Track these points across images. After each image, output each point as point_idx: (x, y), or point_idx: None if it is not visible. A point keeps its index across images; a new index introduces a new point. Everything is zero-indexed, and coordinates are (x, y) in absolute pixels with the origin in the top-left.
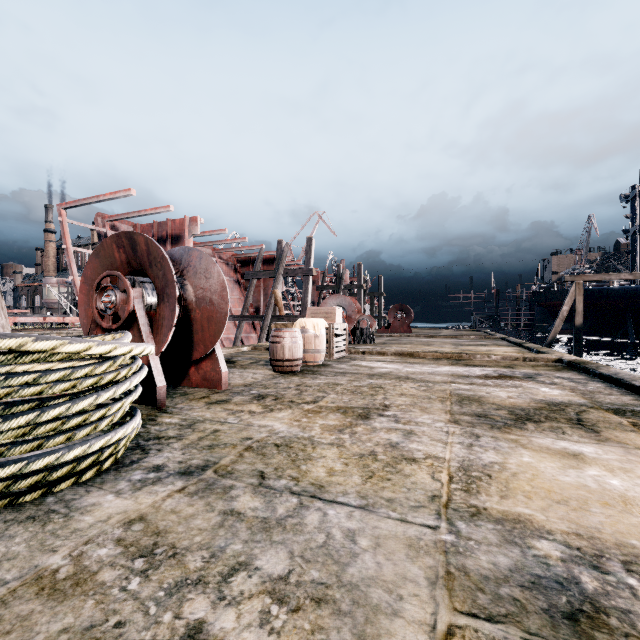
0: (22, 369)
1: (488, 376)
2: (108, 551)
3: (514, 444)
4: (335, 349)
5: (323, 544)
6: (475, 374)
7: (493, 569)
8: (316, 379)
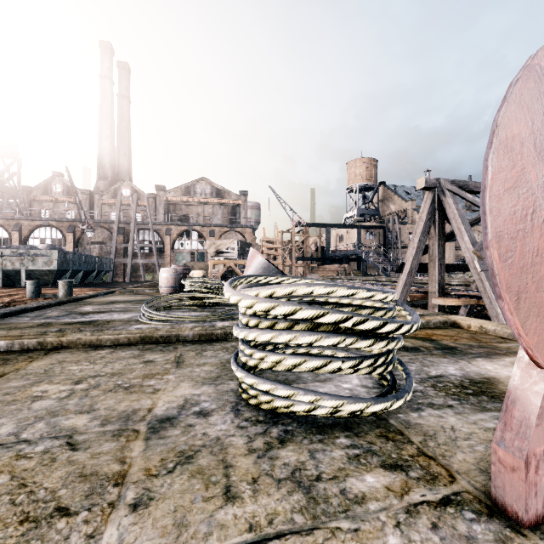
0: None
1: None
2: (150, 383)
3: None
4: None
5: (2, 418)
6: None
7: None
8: None
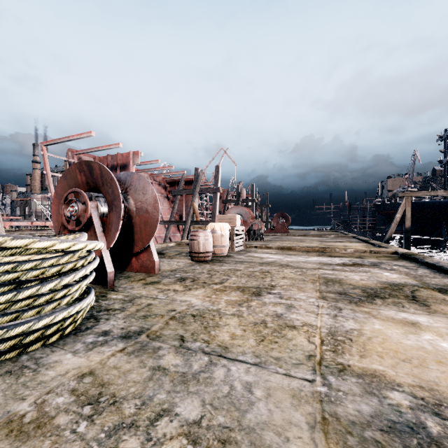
0: (8, 260)
1: (345, 264)
2: (64, 399)
3: (367, 315)
4: (235, 244)
5: (227, 394)
6: (336, 262)
7: (358, 415)
8: (222, 266)
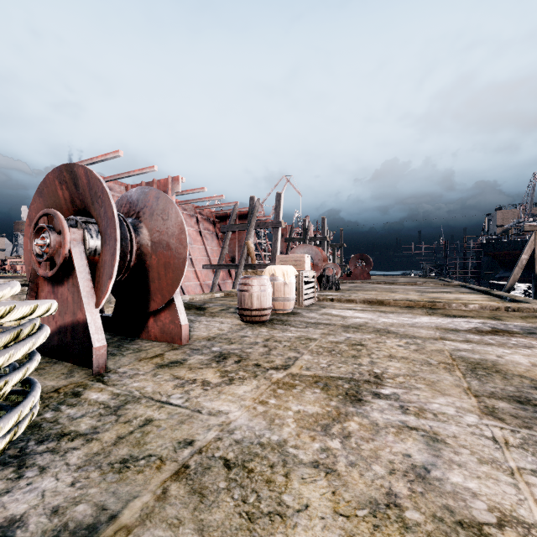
0: None
1: (480, 330)
2: None
3: None
4: (304, 296)
5: None
6: (463, 327)
7: None
8: (286, 331)
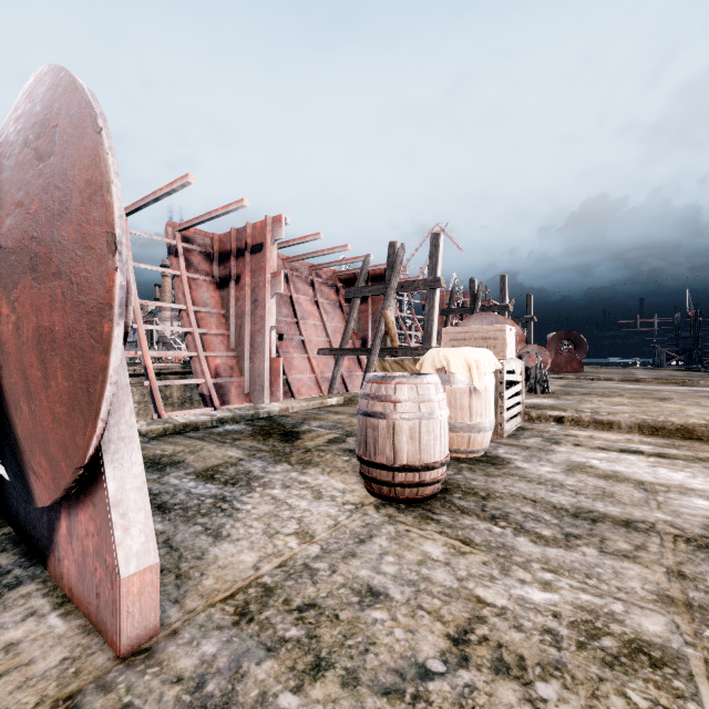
0: None
1: None
2: None
3: None
4: (505, 414)
5: None
6: None
7: None
8: (513, 568)
